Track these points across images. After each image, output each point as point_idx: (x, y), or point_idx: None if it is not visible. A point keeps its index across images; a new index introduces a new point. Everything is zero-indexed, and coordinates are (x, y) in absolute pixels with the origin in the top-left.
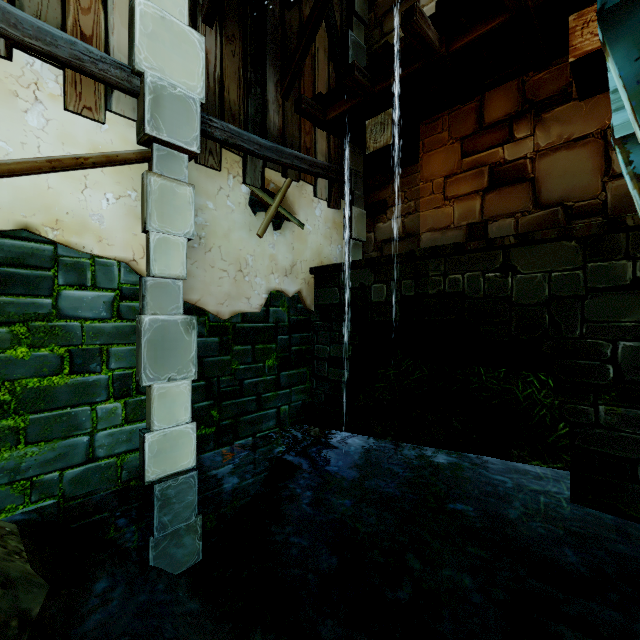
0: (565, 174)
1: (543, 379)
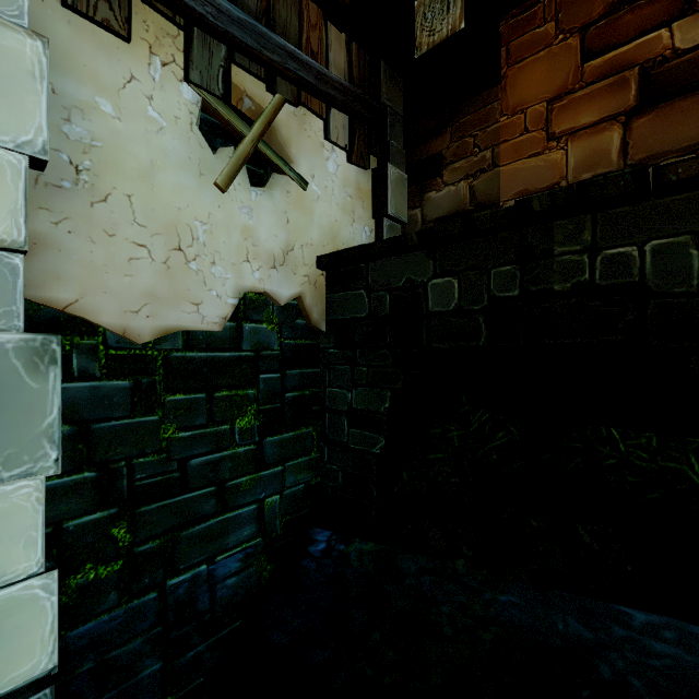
0: None
1: None
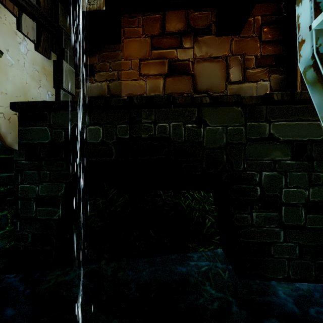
0: (209, 76)
1: (192, 194)
